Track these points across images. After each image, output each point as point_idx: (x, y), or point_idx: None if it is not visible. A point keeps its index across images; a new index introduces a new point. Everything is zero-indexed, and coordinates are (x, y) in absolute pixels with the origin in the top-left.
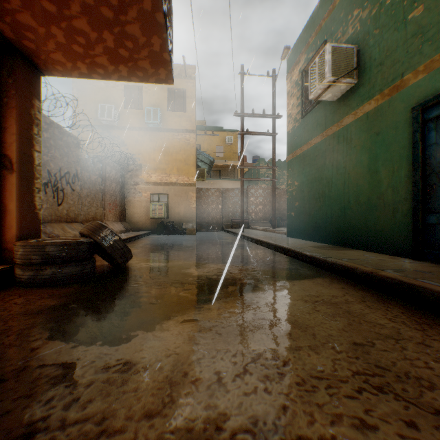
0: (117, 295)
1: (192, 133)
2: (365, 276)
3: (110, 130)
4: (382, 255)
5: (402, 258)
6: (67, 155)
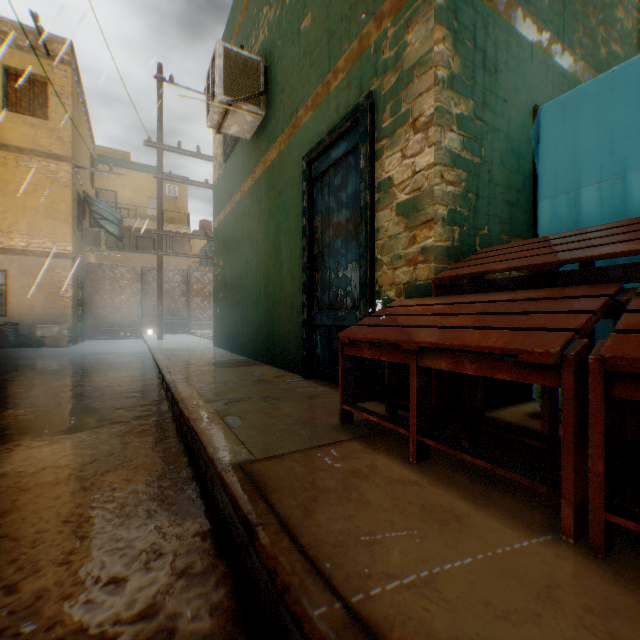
0: None
1: (66, 161)
2: (181, 414)
3: None
4: (280, 372)
5: (294, 376)
6: None
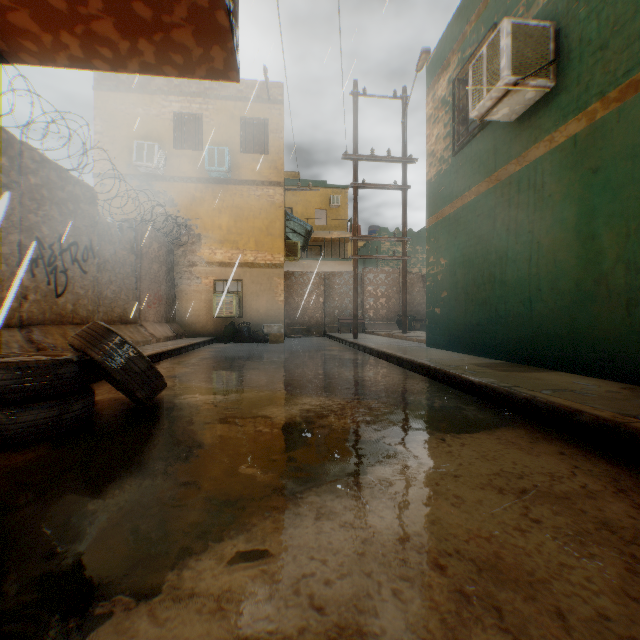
0: (113, 474)
1: (279, 186)
2: (601, 428)
3: (152, 182)
4: (607, 382)
5: None
6: (74, 214)
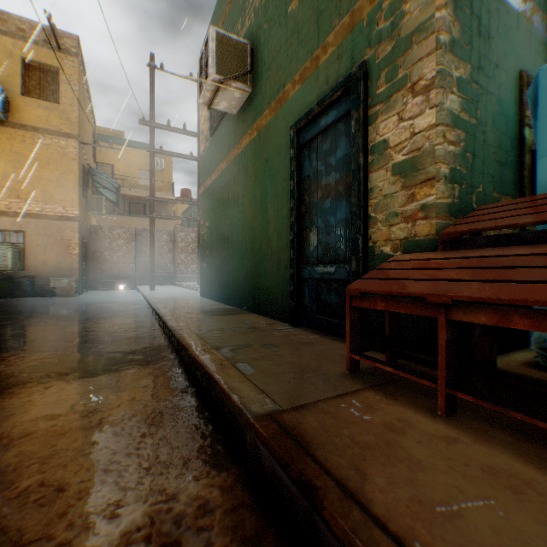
0: None
1: (73, 138)
2: (191, 360)
3: None
4: (267, 320)
5: (282, 324)
6: None
